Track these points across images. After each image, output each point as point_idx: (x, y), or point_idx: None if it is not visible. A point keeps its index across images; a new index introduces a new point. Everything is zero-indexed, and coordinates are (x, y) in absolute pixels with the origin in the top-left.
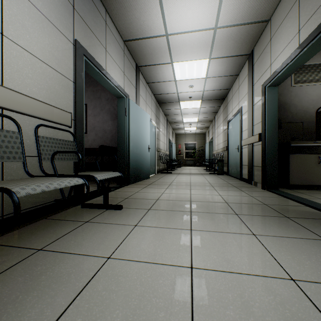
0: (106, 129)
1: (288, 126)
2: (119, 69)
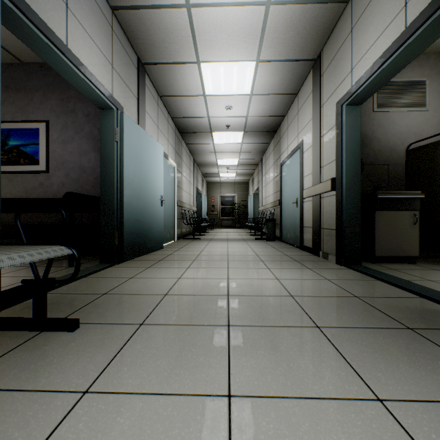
0: (84, 166)
1: (369, 170)
2: (100, 55)
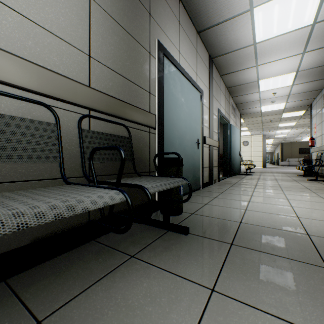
0: None
1: None
2: None
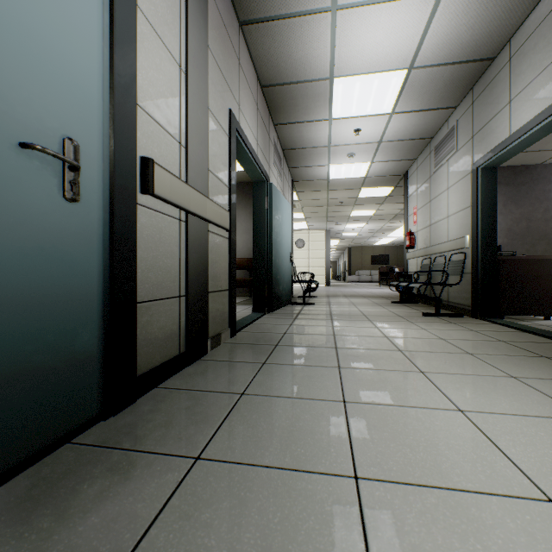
0: None
1: None
2: (547, 73)
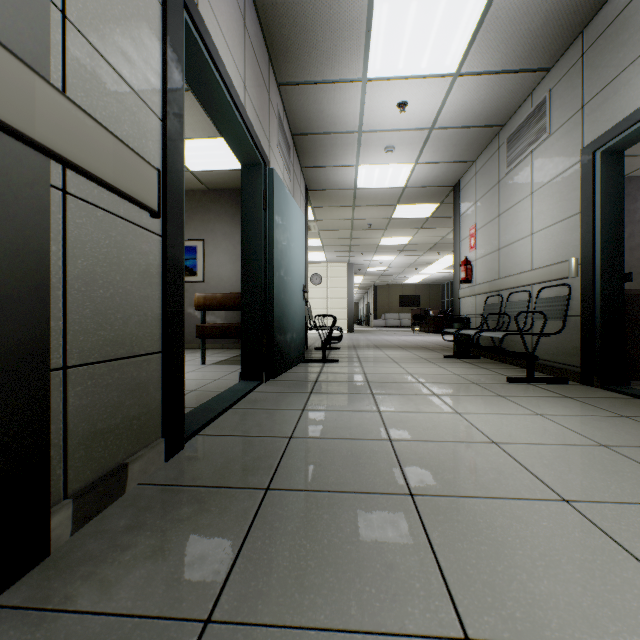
0: None
1: None
2: None
